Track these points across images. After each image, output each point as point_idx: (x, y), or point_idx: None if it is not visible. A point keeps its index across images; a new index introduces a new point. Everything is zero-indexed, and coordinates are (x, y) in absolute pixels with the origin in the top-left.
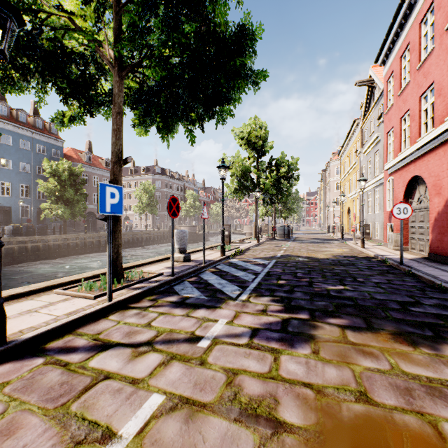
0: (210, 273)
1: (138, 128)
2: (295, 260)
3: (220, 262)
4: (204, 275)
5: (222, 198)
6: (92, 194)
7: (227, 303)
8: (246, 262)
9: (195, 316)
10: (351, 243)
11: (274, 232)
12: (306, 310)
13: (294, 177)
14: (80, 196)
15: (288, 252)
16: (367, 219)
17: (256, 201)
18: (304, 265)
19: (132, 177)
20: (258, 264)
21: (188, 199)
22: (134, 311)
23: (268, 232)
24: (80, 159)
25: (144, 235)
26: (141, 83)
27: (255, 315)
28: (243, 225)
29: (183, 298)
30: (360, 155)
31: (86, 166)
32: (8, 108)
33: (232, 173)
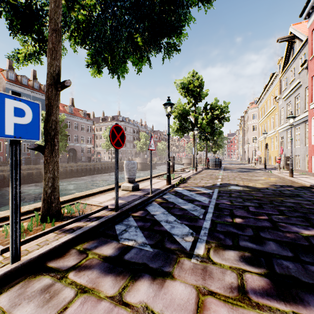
0: (157, 205)
1: (93, 69)
2: (237, 190)
3: (166, 191)
4: (150, 207)
5: (168, 132)
6: (73, 136)
7: (181, 264)
8: (190, 192)
9: (131, 304)
10: (276, 172)
11: (208, 162)
12: (312, 291)
13: (225, 118)
14: (63, 136)
15: (225, 180)
16: (286, 152)
17: (194, 138)
18: (249, 196)
19: (102, 123)
20: (203, 193)
21: (141, 139)
22: (44, 279)
23: (203, 163)
24: (65, 110)
25: (109, 165)
26: (88, 15)
27: (231, 304)
28: (181, 158)
29: (122, 249)
30: (279, 101)
31: (69, 115)
32: (14, 75)
33: (174, 115)
